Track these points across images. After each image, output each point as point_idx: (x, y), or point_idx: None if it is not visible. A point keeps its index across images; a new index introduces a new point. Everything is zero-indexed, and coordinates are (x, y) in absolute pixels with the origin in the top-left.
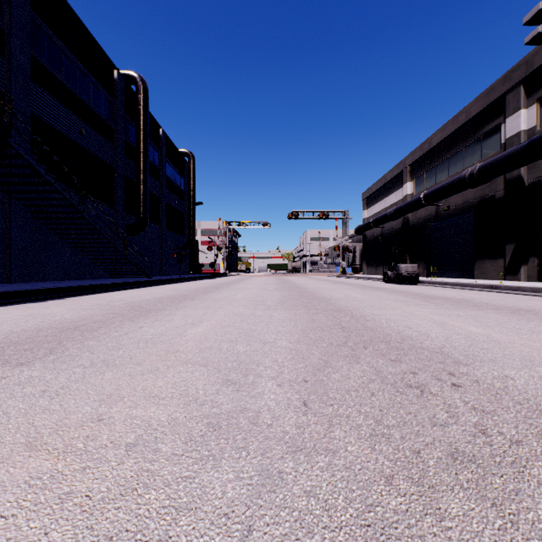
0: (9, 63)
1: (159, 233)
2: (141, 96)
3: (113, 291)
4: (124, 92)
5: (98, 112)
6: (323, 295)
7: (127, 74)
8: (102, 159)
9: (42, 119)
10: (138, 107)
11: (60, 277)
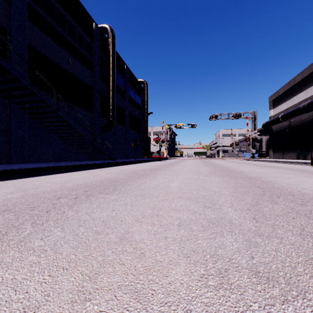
0: (9, 6)
1: (124, 131)
2: (110, 39)
3: (66, 172)
4: (99, 38)
5: (81, 49)
6: (291, 186)
7: (102, 26)
8: (83, 81)
9: (38, 50)
10: (108, 47)
11: (52, 159)
